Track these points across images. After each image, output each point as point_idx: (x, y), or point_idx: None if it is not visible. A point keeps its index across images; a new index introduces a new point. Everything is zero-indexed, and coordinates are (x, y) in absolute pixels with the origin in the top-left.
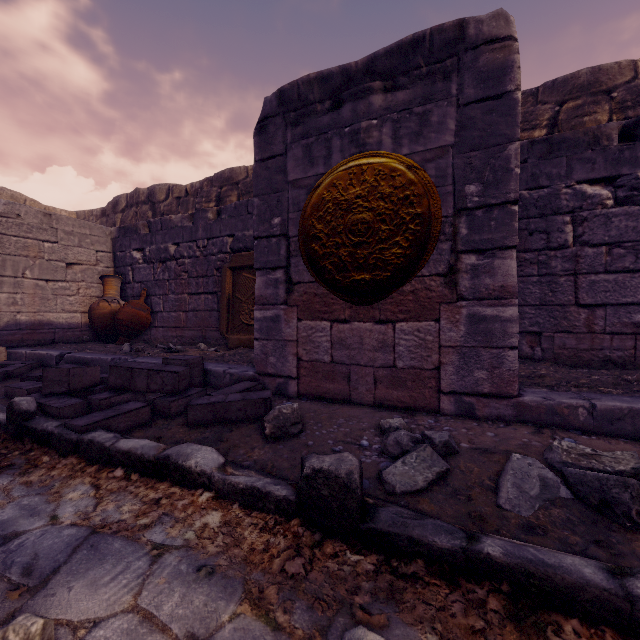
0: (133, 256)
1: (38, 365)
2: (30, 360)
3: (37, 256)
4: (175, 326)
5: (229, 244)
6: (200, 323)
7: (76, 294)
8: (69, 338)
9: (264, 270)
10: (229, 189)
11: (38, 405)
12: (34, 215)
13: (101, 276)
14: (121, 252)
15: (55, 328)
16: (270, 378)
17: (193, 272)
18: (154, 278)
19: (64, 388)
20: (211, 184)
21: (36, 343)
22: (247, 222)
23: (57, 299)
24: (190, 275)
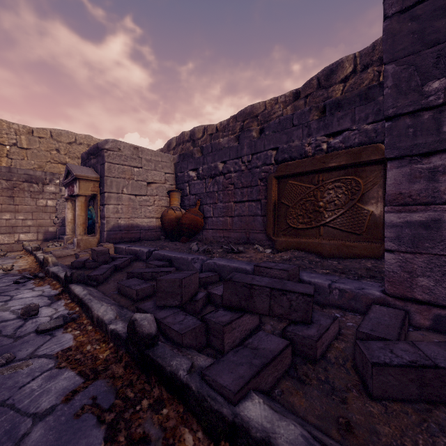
0: (189, 175)
1: (134, 259)
2: (128, 254)
3: (130, 178)
4: (222, 228)
5: (273, 156)
6: (244, 226)
7: (153, 205)
8: (148, 237)
9: (404, 158)
10: (250, 121)
11: (155, 321)
12: (128, 149)
13: (168, 191)
14: (180, 173)
15: (140, 229)
16: (416, 305)
17: (238, 184)
18: (205, 191)
19: (177, 301)
20: (235, 120)
21: (129, 240)
22: (291, 134)
23: (141, 208)
24: (236, 186)
